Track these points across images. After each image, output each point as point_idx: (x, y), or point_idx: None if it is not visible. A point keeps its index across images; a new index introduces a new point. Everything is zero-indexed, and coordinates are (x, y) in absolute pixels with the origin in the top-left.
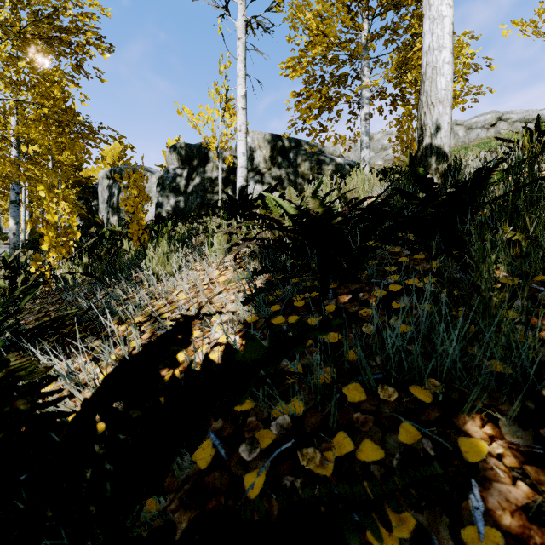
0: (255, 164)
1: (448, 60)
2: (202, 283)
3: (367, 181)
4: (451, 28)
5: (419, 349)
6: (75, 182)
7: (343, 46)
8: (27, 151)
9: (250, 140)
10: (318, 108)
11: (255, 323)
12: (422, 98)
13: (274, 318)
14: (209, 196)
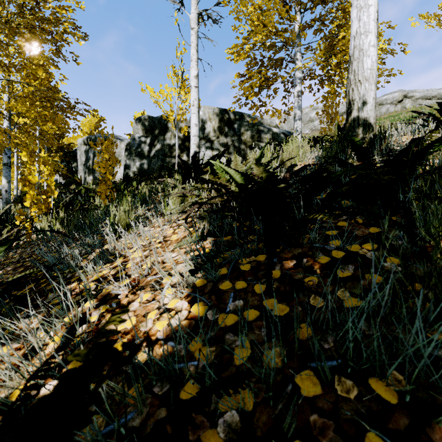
0: (205, 133)
1: (373, 43)
2: (157, 240)
3: (300, 148)
4: (376, 15)
5: (376, 333)
6: (58, 148)
7: (279, 35)
8: (19, 122)
9: (202, 114)
10: (259, 87)
11: (203, 287)
12: (350, 76)
13: (221, 283)
14: (168, 159)
